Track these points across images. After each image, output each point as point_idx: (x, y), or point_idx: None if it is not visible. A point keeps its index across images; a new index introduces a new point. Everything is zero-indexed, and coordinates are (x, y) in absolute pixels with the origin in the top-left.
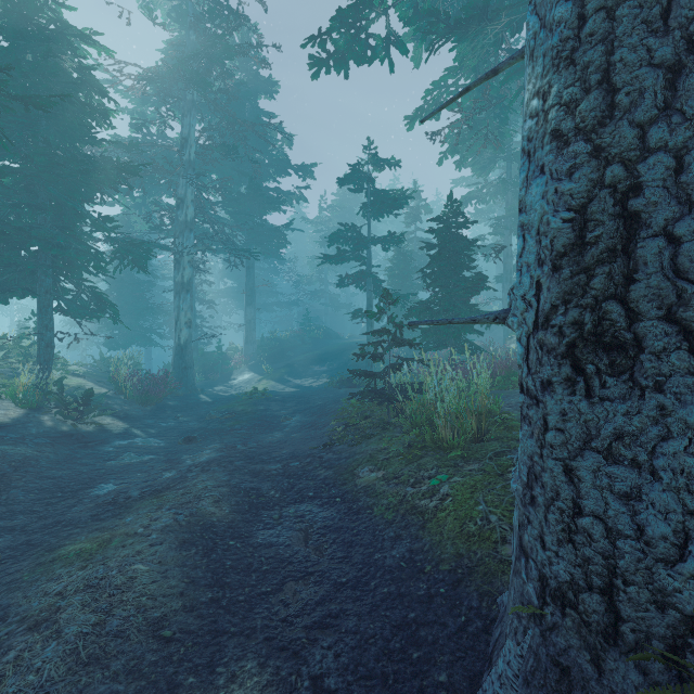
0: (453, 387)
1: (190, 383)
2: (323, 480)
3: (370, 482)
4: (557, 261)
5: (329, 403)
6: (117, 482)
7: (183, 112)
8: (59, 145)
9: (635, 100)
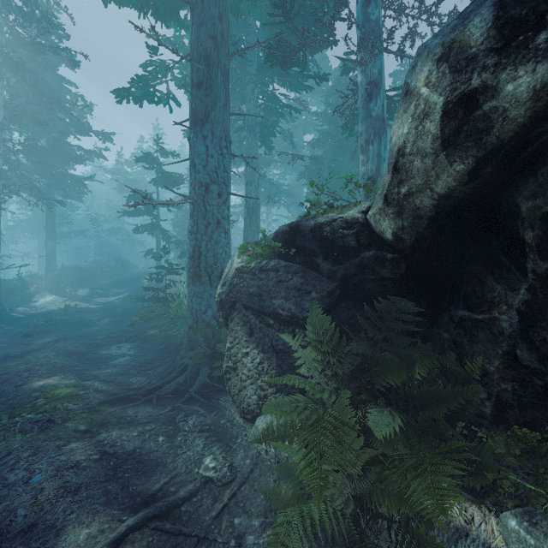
0: None
1: None
2: (130, 336)
3: (153, 333)
4: (191, 258)
5: (129, 310)
6: None
7: None
8: None
9: (201, 231)
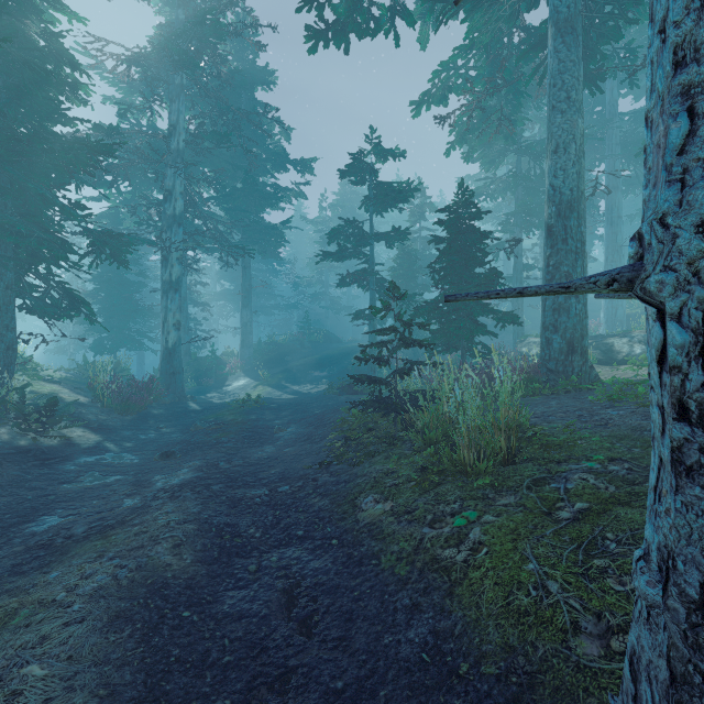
0: (479, 397)
1: (178, 389)
2: (317, 513)
3: (375, 517)
4: None
5: (327, 413)
6: (65, 512)
7: (171, 97)
8: (23, 123)
9: None
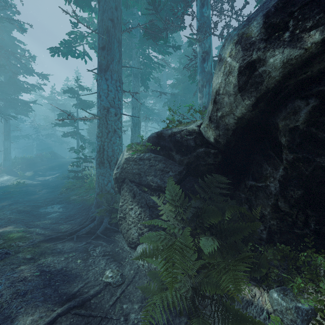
0: None
1: None
2: (59, 200)
3: (74, 198)
4: (98, 152)
5: (59, 184)
6: None
7: None
8: None
9: (104, 136)
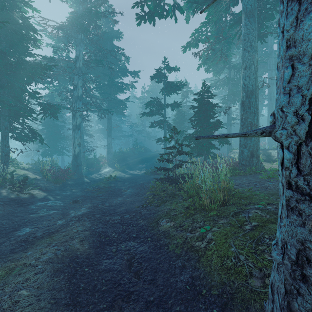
0: (211, 177)
1: (80, 173)
2: (141, 227)
3: (166, 228)
4: None
5: (145, 183)
6: (32, 226)
7: (76, 44)
8: (12, 56)
9: None
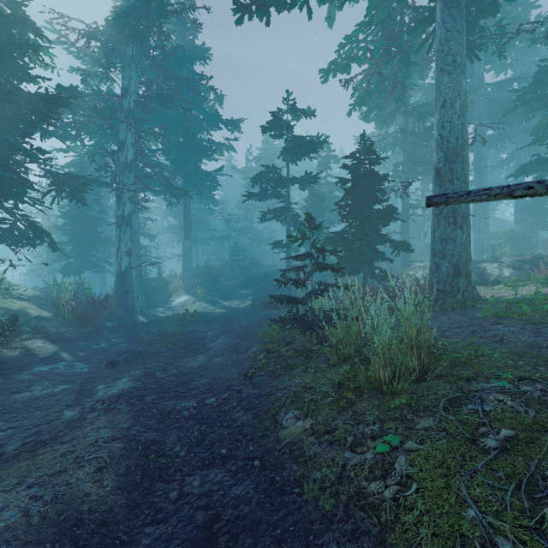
0: (393, 319)
1: (130, 305)
2: (240, 429)
3: (296, 435)
4: None
5: (251, 326)
6: (6, 425)
7: (124, 65)
8: None
9: None
